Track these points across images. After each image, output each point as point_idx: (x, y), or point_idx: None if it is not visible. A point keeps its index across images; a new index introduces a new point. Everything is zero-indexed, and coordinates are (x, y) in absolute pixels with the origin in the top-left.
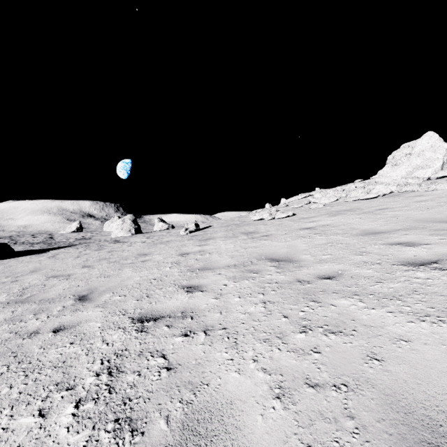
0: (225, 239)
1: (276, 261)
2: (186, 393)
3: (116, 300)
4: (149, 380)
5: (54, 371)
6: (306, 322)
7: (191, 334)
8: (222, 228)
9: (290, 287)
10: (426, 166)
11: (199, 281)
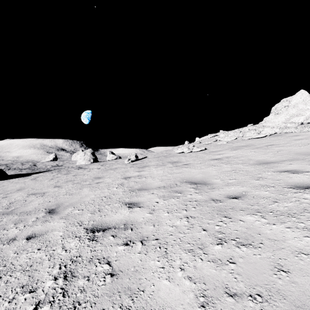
0: (156, 167)
1: (194, 184)
2: (125, 299)
3: (76, 213)
4: (96, 285)
5: (22, 274)
6: (222, 235)
7: (130, 244)
8: (154, 158)
9: (206, 205)
10: (299, 114)
11: (137, 198)
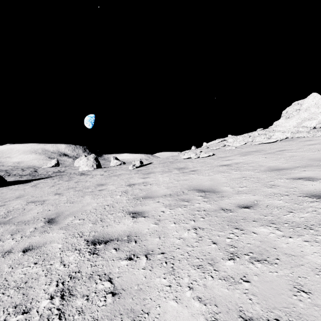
0: (162, 173)
1: (202, 192)
2: None
3: (77, 223)
4: (96, 306)
5: (15, 291)
6: (233, 249)
7: (134, 258)
8: (160, 164)
9: (215, 215)
10: (311, 118)
11: (142, 207)
